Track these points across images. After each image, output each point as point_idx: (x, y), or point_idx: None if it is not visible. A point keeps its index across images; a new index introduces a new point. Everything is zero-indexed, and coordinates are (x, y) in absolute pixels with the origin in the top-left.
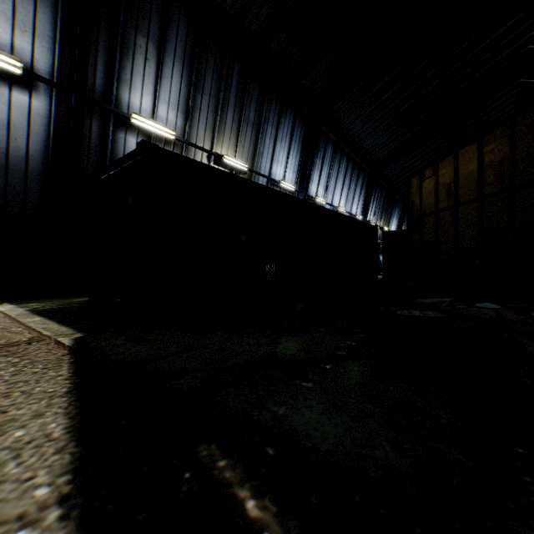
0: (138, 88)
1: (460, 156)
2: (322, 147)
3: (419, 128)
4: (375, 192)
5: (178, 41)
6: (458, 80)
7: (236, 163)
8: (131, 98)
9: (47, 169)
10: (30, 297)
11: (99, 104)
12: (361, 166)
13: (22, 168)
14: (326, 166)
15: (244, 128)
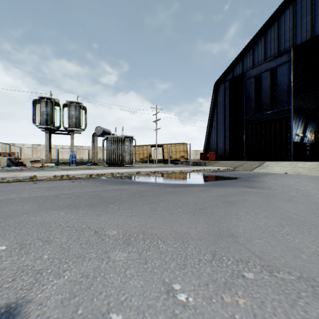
0: None
1: None
2: None
3: None
4: (310, 122)
5: None
6: None
7: None
8: None
9: None
10: None
11: None
12: (301, 114)
13: None
14: None
15: None
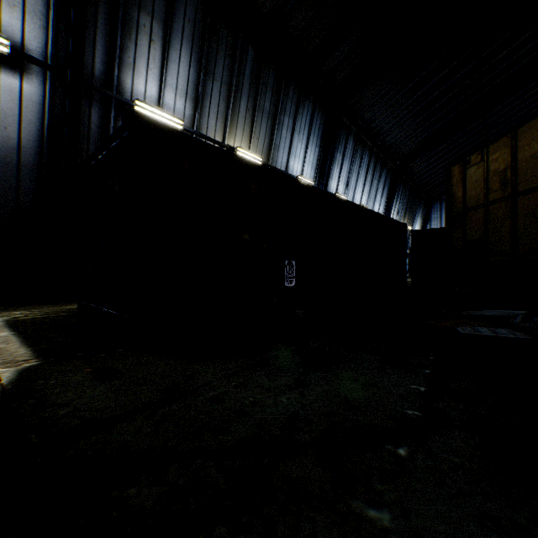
0: (142, 72)
1: (519, 135)
2: (343, 140)
3: (448, 118)
4: (399, 189)
5: (186, 20)
6: (495, 63)
7: (250, 156)
8: (134, 84)
9: (41, 162)
10: (23, 303)
11: (98, 89)
12: (384, 161)
13: (14, 160)
14: (347, 161)
15: (258, 119)
